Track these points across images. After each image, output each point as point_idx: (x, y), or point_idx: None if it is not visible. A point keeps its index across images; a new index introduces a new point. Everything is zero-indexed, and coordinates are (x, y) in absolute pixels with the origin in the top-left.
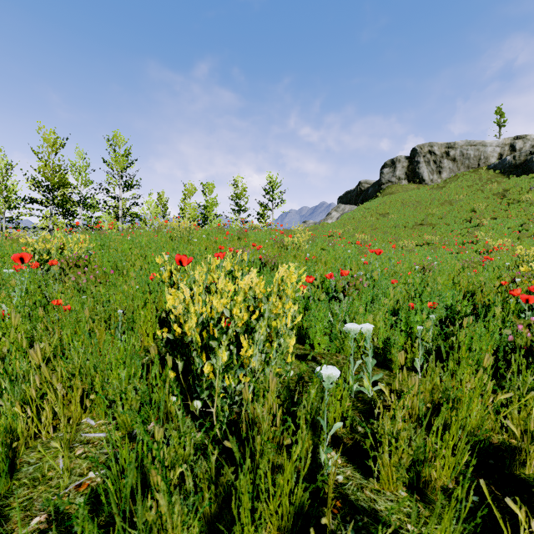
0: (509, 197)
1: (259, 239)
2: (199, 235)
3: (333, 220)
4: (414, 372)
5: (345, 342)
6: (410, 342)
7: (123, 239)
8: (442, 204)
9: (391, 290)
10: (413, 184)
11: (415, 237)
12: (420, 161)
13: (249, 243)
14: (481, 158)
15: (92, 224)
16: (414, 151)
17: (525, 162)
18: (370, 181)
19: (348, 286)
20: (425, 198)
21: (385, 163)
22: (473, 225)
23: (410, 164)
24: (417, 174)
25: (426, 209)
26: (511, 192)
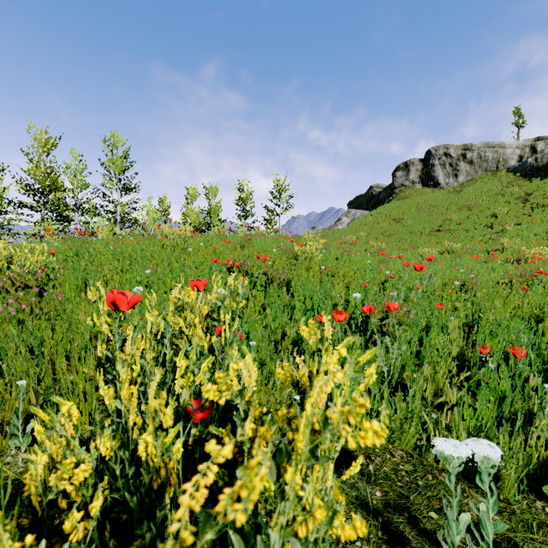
0: (532, 201)
1: (265, 247)
2: (197, 243)
3: (343, 226)
4: (536, 497)
5: (404, 430)
6: (523, 438)
7: (106, 248)
8: (460, 208)
9: (451, 326)
10: (428, 188)
11: (432, 244)
12: (435, 164)
13: (254, 253)
14: (499, 160)
15: (90, 230)
16: (428, 153)
17: (547, 164)
18: (382, 185)
19: (386, 317)
20: (441, 203)
21: (398, 166)
22: (495, 231)
23: (425, 167)
24: (432, 178)
25: (443, 214)
26: (533, 196)
